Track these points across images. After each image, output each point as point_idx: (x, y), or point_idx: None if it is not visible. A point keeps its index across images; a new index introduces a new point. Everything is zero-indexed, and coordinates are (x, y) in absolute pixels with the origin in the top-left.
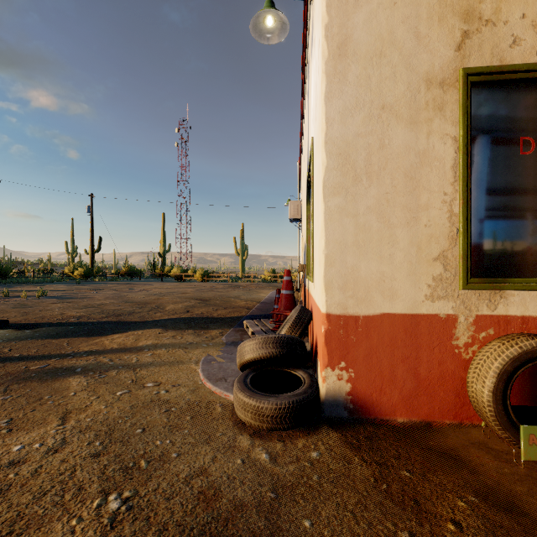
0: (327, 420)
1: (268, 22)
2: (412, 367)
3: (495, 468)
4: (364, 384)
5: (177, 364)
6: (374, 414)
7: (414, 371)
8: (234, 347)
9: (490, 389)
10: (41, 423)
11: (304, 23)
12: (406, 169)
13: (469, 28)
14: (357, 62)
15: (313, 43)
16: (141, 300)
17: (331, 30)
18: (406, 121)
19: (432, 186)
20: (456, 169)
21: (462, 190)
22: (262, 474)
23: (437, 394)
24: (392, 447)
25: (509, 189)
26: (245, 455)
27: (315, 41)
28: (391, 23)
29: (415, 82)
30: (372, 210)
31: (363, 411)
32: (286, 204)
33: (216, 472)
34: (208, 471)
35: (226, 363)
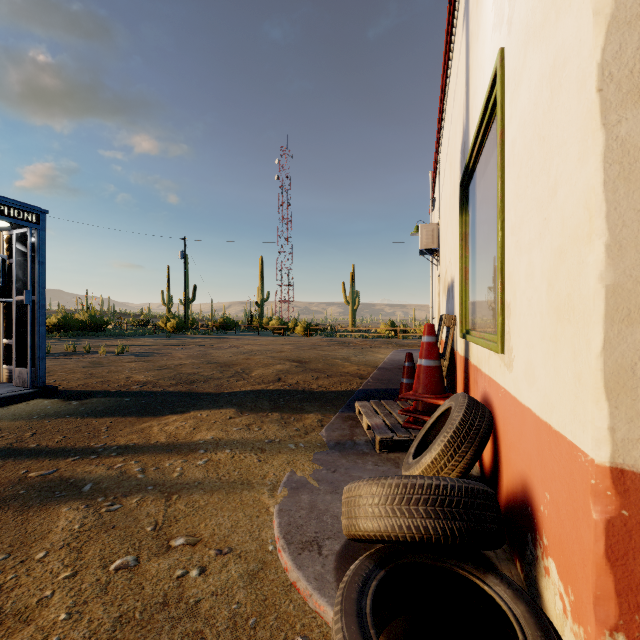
0: None
1: None
2: None
3: None
4: None
5: (240, 489)
6: None
7: None
8: (339, 455)
9: None
10: None
11: None
12: None
13: None
14: None
15: None
16: (226, 360)
17: None
18: None
19: None
20: None
21: None
22: None
23: None
24: None
25: None
26: None
27: None
28: None
29: None
30: None
31: None
32: (413, 232)
33: None
34: None
35: (324, 496)
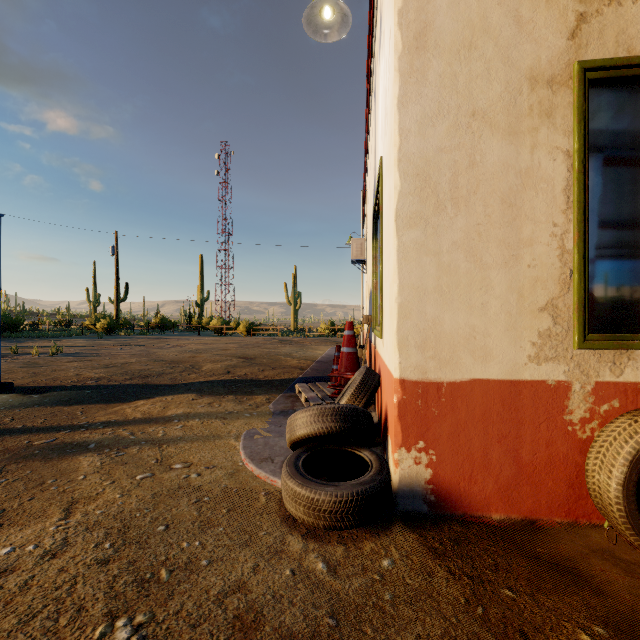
0: (401, 516)
1: (326, 14)
2: (511, 448)
3: (627, 587)
4: (449, 470)
5: (213, 439)
6: (462, 509)
7: (513, 454)
8: (283, 418)
9: (619, 482)
10: (40, 516)
11: (369, 18)
12: (503, 193)
13: (586, 10)
14: (439, 56)
15: (381, 39)
16: (173, 358)
17: (406, 16)
18: (503, 131)
19: (538, 215)
20: (570, 193)
21: (578, 219)
22: (317, 591)
23: (544, 484)
24: (486, 554)
25: (639, 218)
26: (295, 563)
27: (385, 35)
28: (484, 5)
29: (516, 81)
30: (460, 246)
31: (448, 505)
32: (347, 242)
33: (257, 588)
34: (247, 586)
35: (274, 438)
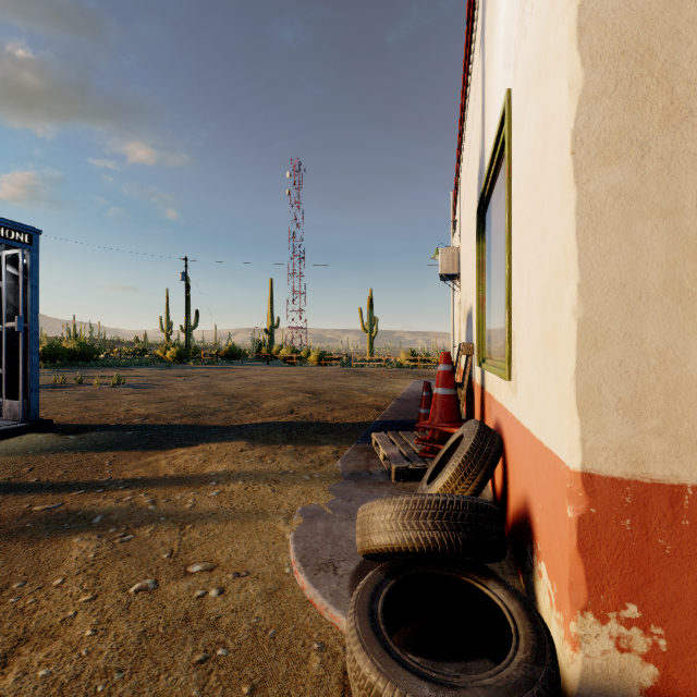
0: None
1: None
2: None
3: None
4: None
5: (255, 518)
6: None
7: None
8: (355, 485)
9: None
10: None
11: None
12: None
13: None
14: None
15: None
16: (234, 392)
17: None
18: None
19: None
20: None
21: None
22: None
23: None
24: None
25: None
26: None
27: None
28: None
29: None
30: None
31: None
32: (433, 256)
33: None
34: None
35: (340, 523)
